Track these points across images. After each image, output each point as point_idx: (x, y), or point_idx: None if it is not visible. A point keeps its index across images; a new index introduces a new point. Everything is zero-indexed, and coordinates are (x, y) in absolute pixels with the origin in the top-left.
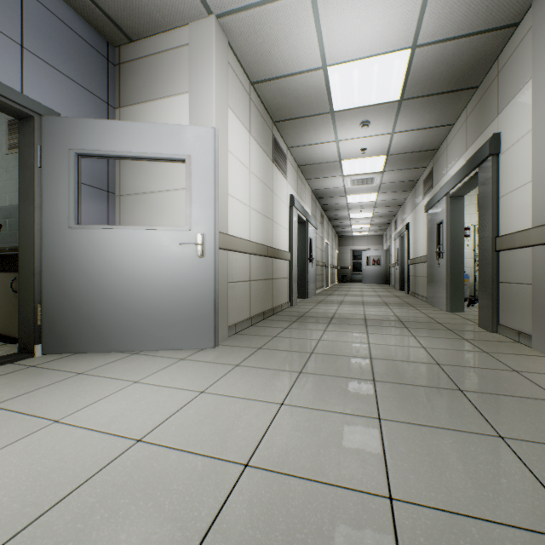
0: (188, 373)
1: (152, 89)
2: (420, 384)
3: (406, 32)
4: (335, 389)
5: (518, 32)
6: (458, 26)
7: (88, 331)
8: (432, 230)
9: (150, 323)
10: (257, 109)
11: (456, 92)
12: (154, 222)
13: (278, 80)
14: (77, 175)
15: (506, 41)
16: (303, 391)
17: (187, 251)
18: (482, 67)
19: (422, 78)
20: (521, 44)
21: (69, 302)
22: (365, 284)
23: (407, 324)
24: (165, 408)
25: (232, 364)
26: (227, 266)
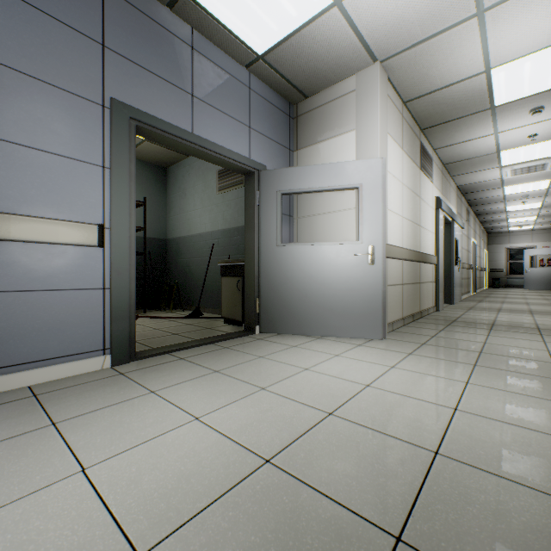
0: (371, 354)
1: (322, 132)
2: None
3: None
4: (517, 380)
5: None
6: None
7: (289, 319)
8: None
9: (331, 315)
10: (407, 124)
11: None
12: (325, 237)
13: (432, 94)
14: (281, 209)
15: None
16: (483, 377)
17: (360, 260)
18: None
19: None
20: None
21: (276, 298)
22: (529, 291)
23: None
24: (371, 372)
25: (404, 352)
26: (387, 271)
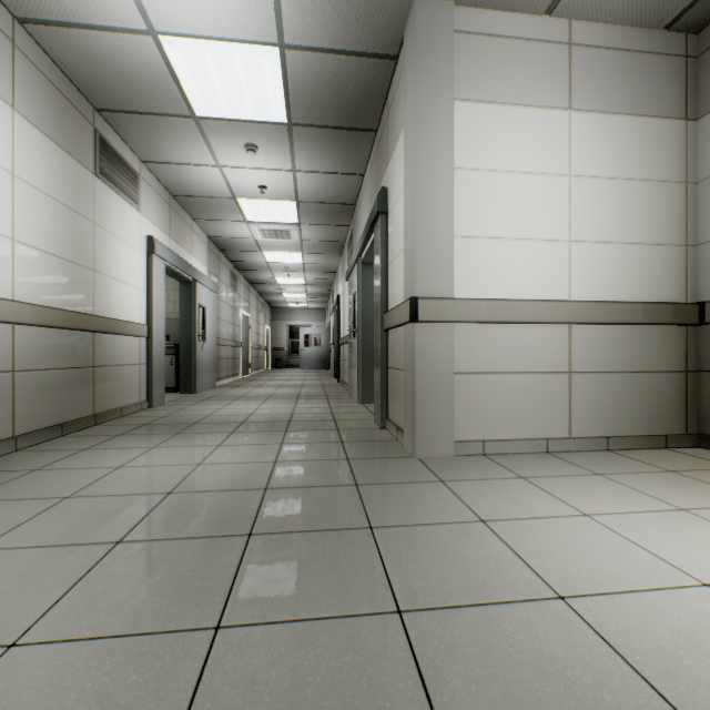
0: None
1: None
2: (196, 534)
3: (264, 18)
4: (5, 582)
5: (398, 69)
6: (331, 35)
7: None
8: (351, 303)
9: None
10: (42, 72)
11: (354, 131)
12: None
13: (74, 30)
14: None
15: (390, 77)
16: None
17: None
18: (374, 105)
19: (308, 99)
20: (400, 83)
21: None
22: (303, 371)
23: (294, 425)
24: None
25: None
26: None
